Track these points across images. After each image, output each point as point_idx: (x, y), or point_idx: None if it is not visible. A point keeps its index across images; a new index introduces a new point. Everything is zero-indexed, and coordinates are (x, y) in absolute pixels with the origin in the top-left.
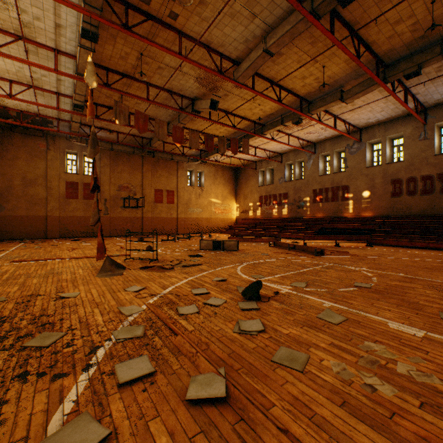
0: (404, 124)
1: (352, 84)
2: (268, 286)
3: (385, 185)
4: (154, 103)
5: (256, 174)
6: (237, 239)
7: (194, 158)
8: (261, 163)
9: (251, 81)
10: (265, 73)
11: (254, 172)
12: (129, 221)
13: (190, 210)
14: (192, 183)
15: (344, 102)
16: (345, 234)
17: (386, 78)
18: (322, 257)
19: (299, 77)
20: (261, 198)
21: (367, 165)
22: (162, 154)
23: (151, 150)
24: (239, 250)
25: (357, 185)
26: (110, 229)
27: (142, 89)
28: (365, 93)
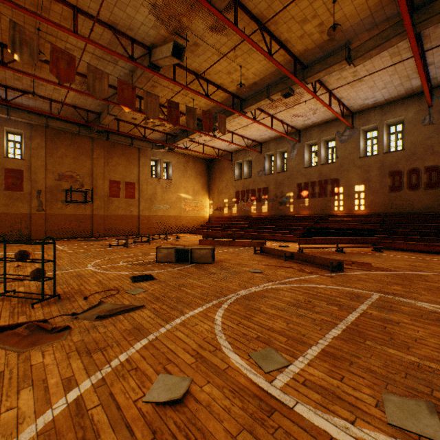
0: (405, 107)
1: (363, 39)
2: (328, 439)
3: (382, 177)
4: (85, 40)
5: (232, 167)
6: (211, 242)
7: (159, 145)
8: (238, 154)
9: (232, 20)
10: (252, 4)
11: (229, 164)
12: (73, 220)
13: (155, 207)
14: (157, 174)
15: (352, 62)
16: (338, 235)
17: (415, 25)
18: (344, 274)
19: (298, 18)
20: (238, 193)
21: (361, 155)
22: (118, 136)
23: (102, 129)
24: (215, 263)
25: (349, 178)
26: (46, 230)
27: (68, 20)
28: (381, 50)
